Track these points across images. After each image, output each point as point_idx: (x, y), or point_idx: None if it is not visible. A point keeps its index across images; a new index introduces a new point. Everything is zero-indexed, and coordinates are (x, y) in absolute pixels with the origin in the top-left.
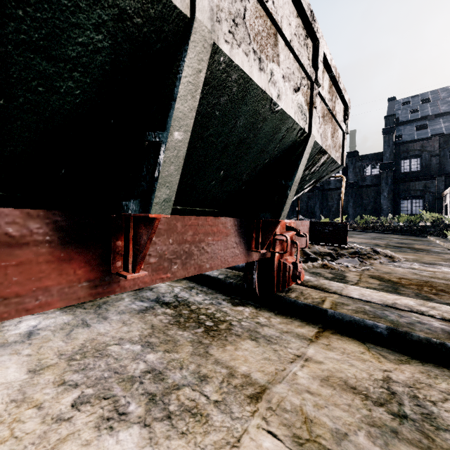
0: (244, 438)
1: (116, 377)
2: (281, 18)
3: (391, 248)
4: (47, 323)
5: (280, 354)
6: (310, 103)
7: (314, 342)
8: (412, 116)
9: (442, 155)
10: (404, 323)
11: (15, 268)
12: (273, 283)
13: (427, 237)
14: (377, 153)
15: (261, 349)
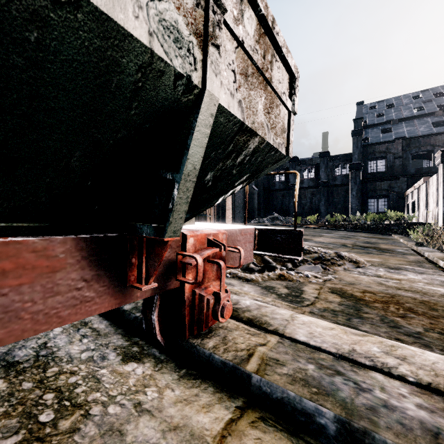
0: None
1: None
2: None
3: (358, 249)
4: None
5: None
6: (204, 34)
7: None
8: (378, 120)
9: (405, 157)
10: (362, 408)
11: None
12: (184, 325)
13: (392, 235)
14: (347, 154)
15: None
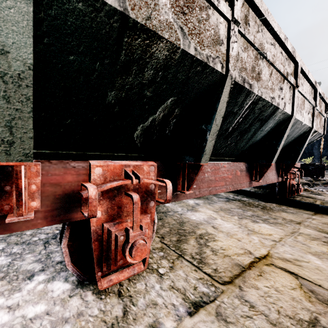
0: (300, 229)
1: (244, 215)
2: (307, 95)
3: None
4: (197, 202)
5: (300, 216)
6: (312, 115)
7: (314, 215)
8: None
9: None
10: None
11: (241, 177)
12: (286, 193)
13: None
14: None
15: (291, 215)
